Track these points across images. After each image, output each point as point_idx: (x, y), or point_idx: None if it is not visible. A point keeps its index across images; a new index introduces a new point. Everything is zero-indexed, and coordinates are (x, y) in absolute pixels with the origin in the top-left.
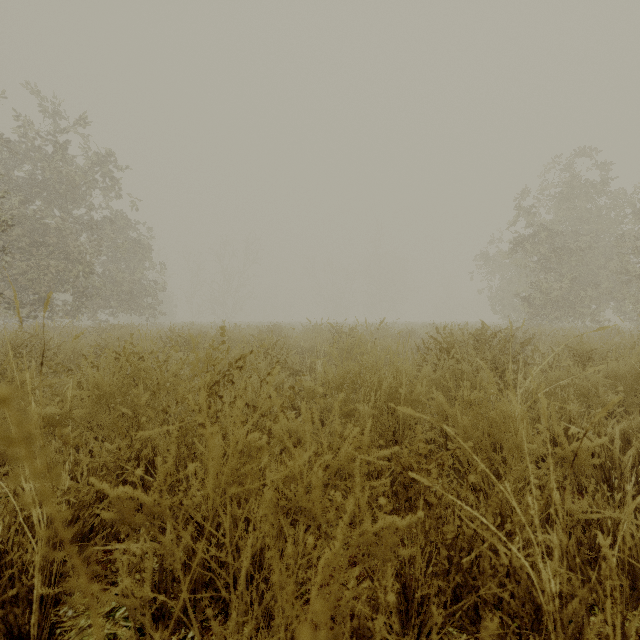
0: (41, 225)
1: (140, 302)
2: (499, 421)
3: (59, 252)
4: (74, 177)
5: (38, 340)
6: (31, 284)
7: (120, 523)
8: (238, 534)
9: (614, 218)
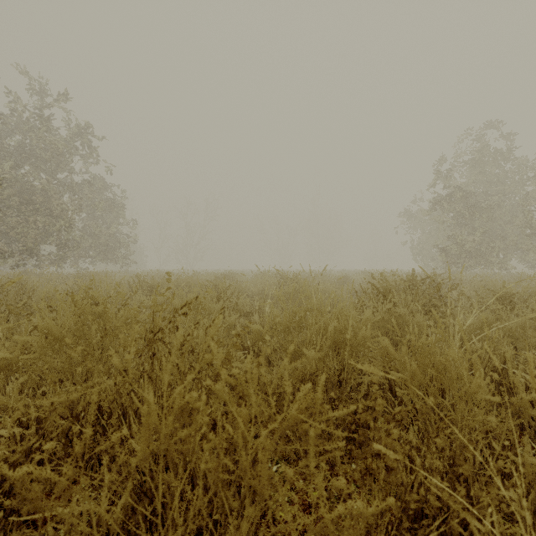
0: (29, 186)
1: (115, 252)
2: (449, 368)
3: (44, 209)
4: (57, 145)
5: (14, 285)
6: (20, 237)
7: (24, 509)
8: (171, 512)
9: (518, 181)
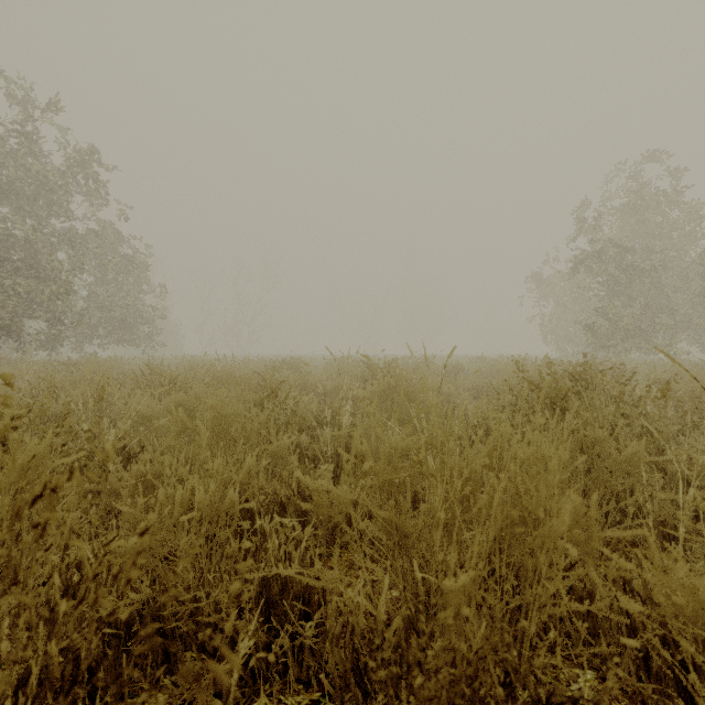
0: (6, 236)
1: (135, 331)
2: None
3: (28, 269)
4: (47, 178)
5: None
6: None
7: None
8: None
9: (689, 234)
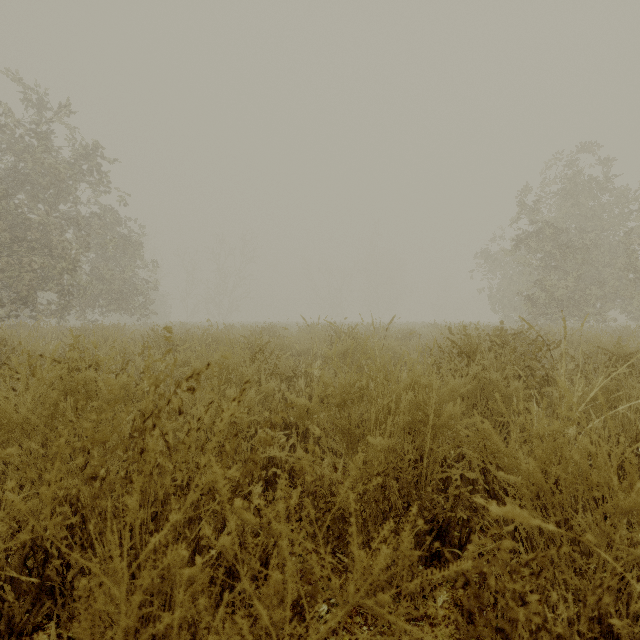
0: (23, 220)
1: (131, 301)
2: (586, 468)
3: (42, 248)
4: (58, 169)
5: None
6: (12, 282)
7: None
8: None
9: (618, 215)
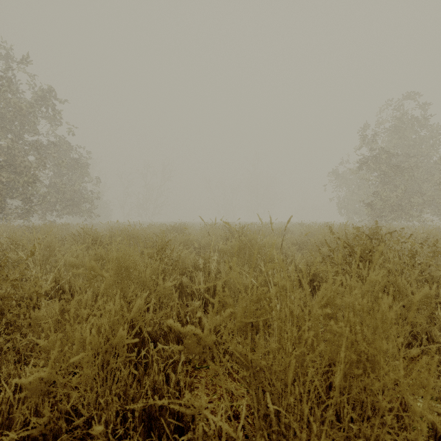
0: None
1: (80, 207)
2: None
3: (9, 166)
4: (21, 107)
5: None
6: None
7: None
8: None
9: (432, 145)
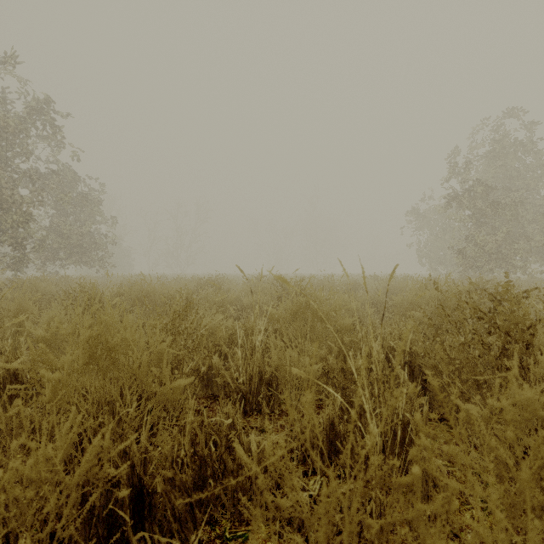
0: None
1: (90, 254)
2: None
3: None
4: (9, 124)
5: None
6: None
7: None
8: None
9: (538, 176)
